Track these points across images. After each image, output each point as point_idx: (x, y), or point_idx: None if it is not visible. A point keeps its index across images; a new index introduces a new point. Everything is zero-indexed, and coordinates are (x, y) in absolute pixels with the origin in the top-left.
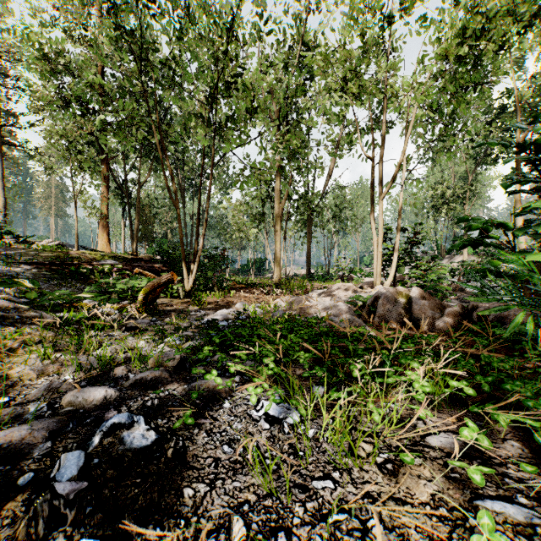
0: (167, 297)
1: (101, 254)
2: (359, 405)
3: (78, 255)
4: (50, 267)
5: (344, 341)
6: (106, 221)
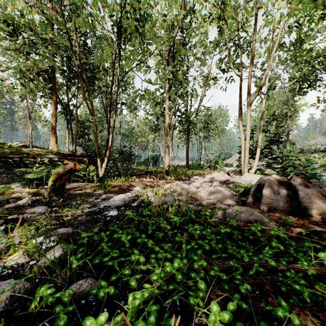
0: (85, 182)
1: (45, 151)
2: None
3: (28, 151)
4: (3, 159)
5: (266, 259)
6: (54, 130)
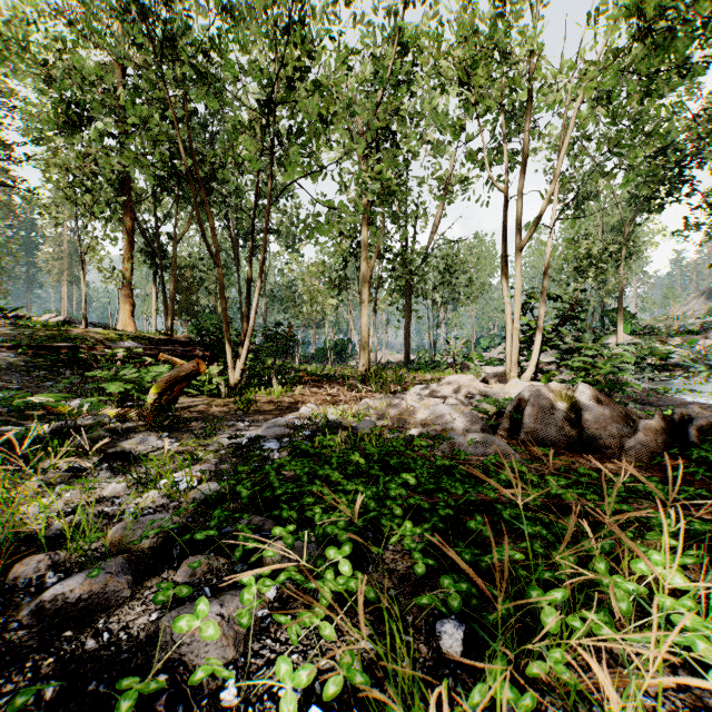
0: (203, 396)
1: (116, 334)
2: (557, 693)
3: (82, 335)
4: (38, 352)
5: (485, 491)
6: (129, 288)
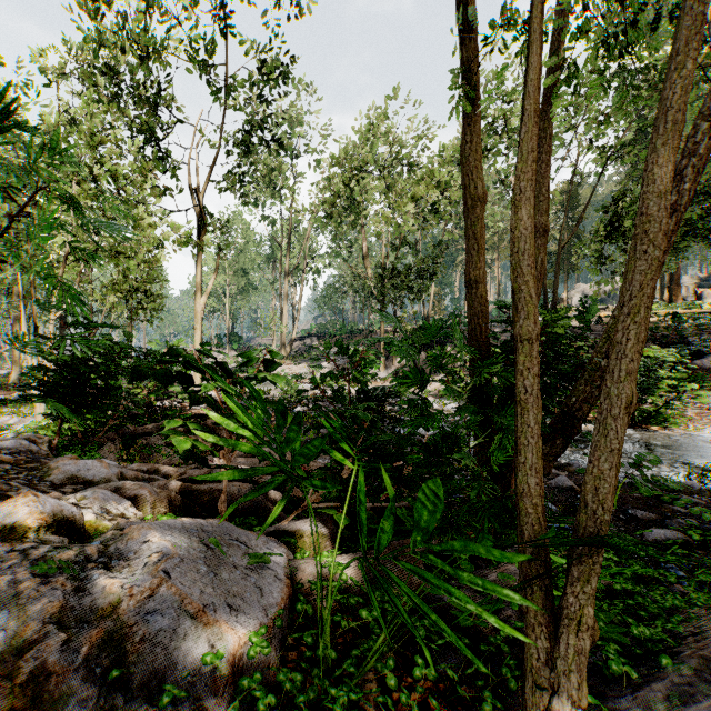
0: None
1: None
2: None
3: None
4: None
5: None
6: None
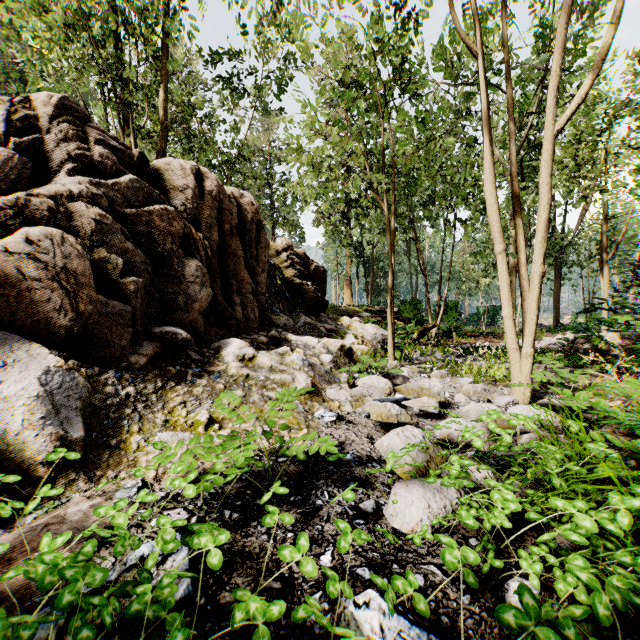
0: None
1: (358, 309)
2: None
3: (346, 310)
4: None
5: None
6: (349, 280)
